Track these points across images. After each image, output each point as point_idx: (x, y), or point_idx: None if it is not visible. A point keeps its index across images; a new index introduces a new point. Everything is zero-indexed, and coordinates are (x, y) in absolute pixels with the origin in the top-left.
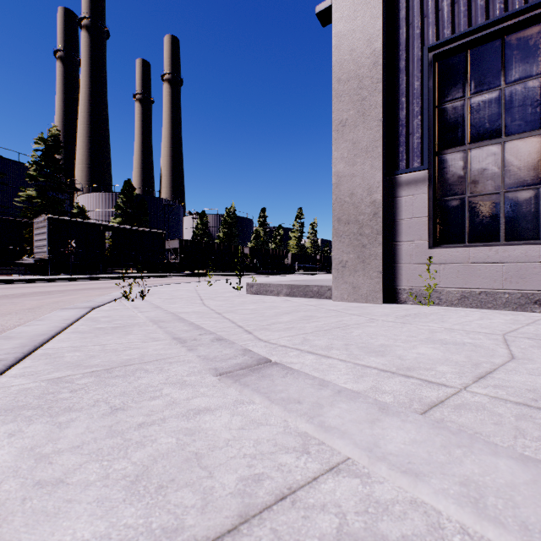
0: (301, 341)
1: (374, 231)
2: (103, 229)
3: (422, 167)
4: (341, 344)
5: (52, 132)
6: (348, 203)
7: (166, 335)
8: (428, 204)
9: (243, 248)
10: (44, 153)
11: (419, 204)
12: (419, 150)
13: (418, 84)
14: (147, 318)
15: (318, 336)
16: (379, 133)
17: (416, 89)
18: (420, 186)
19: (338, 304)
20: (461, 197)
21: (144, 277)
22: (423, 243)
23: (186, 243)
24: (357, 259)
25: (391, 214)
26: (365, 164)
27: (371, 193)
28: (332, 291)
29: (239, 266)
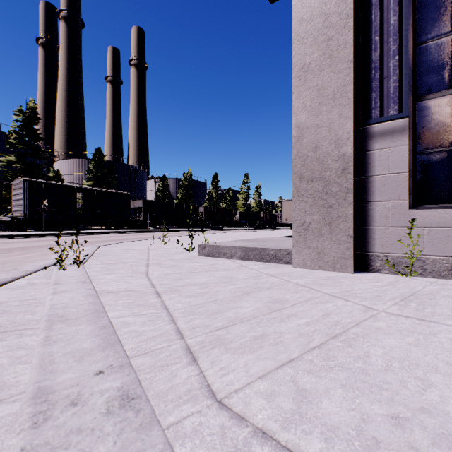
0: (293, 399)
1: (342, 189)
2: (74, 190)
3: (401, 114)
4: (384, 419)
5: (30, 105)
6: (312, 157)
7: (32, 375)
8: (408, 158)
9: (198, 207)
10: (22, 123)
11: (397, 158)
12: (397, 95)
13: (395, 19)
14: (49, 309)
15: (318, 375)
16: (349, 76)
17: (392, 24)
18: (398, 137)
19: (303, 274)
20: (449, 149)
21: (111, 233)
22: (402, 203)
23: (148, 202)
24: (323, 220)
25: (362, 170)
26: (332, 113)
27: (339, 145)
28: (293, 256)
29: (195, 223)
